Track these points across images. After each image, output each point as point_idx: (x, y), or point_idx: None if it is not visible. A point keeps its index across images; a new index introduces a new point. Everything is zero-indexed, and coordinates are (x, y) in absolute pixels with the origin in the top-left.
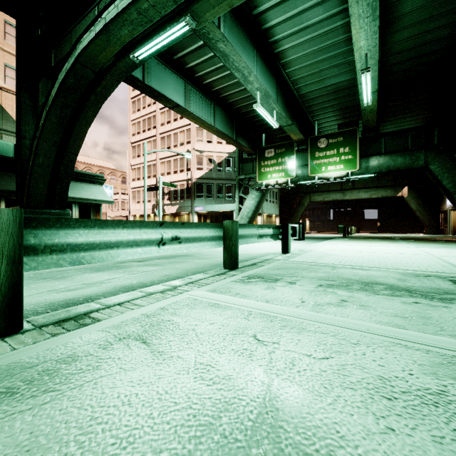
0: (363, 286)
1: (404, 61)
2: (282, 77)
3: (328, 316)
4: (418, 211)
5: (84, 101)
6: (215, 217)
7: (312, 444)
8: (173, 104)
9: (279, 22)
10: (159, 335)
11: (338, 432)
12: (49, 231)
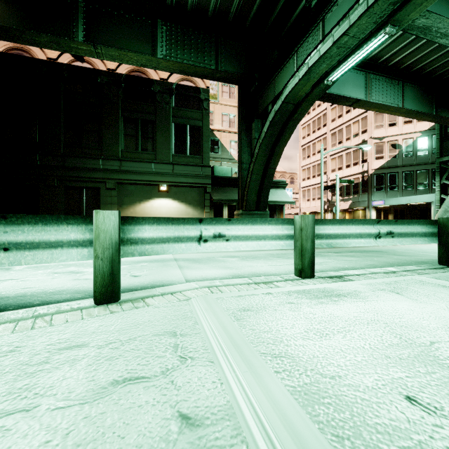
0: None
1: None
2: None
3: None
4: None
5: (284, 128)
6: (400, 212)
7: None
8: (352, 101)
9: None
10: (406, 293)
11: None
12: (316, 227)
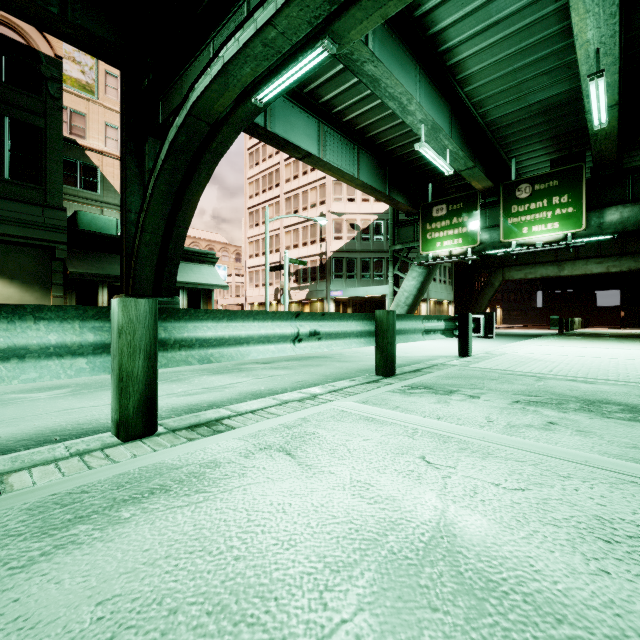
0: (584, 406)
1: None
2: (459, 99)
3: (526, 441)
4: None
5: (196, 162)
6: (359, 305)
7: (498, 573)
8: (303, 153)
9: (454, 21)
10: (305, 448)
11: (532, 566)
12: (178, 324)
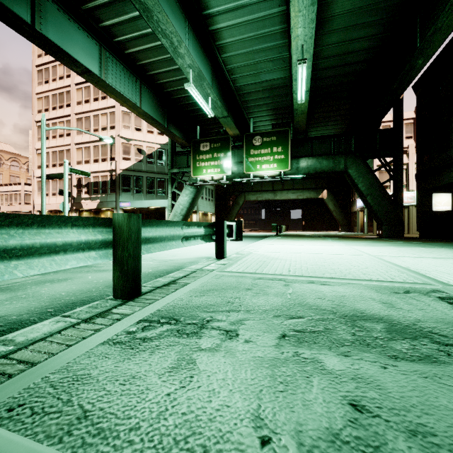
0: (352, 330)
1: (330, 68)
2: (217, 62)
3: None
4: (335, 212)
5: None
6: (146, 215)
7: None
8: (82, 68)
9: None
10: None
11: None
12: None
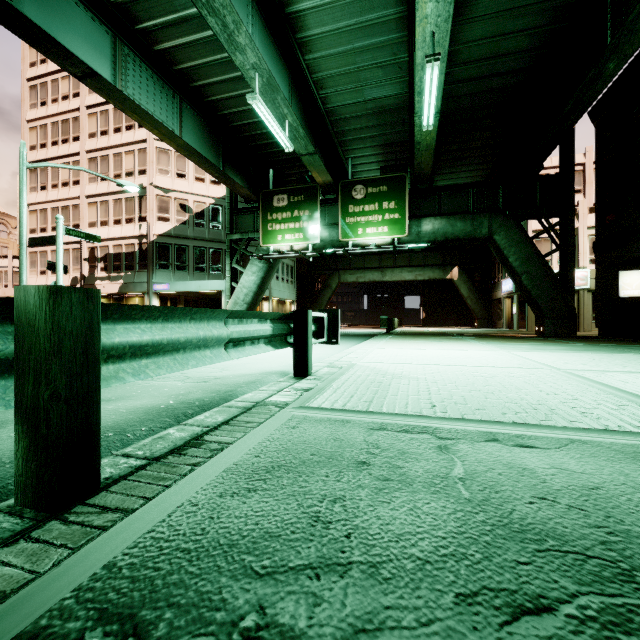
0: None
1: (470, 80)
2: (299, 68)
3: None
4: (469, 299)
5: None
6: (193, 302)
7: None
8: (82, 68)
9: None
10: None
11: None
12: None
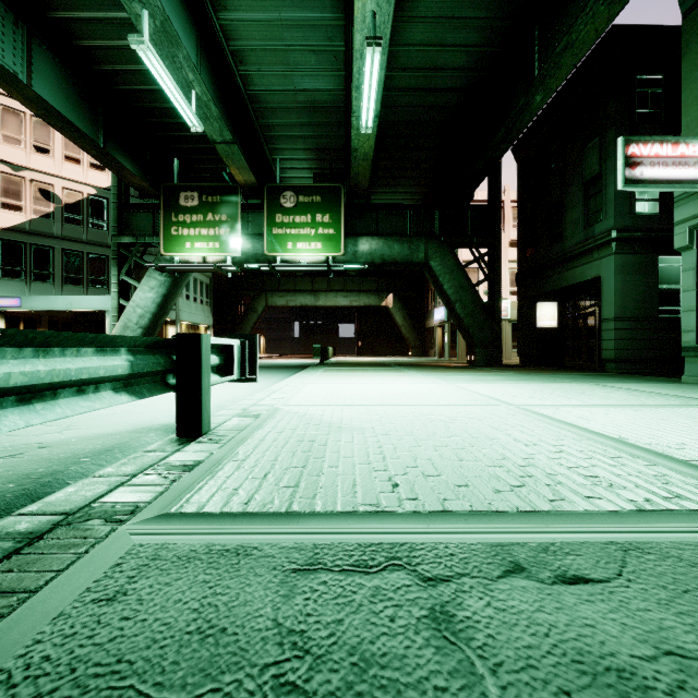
0: None
1: (409, 90)
2: (211, 27)
3: None
4: (404, 328)
5: None
6: (64, 325)
7: None
8: None
9: None
10: None
11: None
12: None
